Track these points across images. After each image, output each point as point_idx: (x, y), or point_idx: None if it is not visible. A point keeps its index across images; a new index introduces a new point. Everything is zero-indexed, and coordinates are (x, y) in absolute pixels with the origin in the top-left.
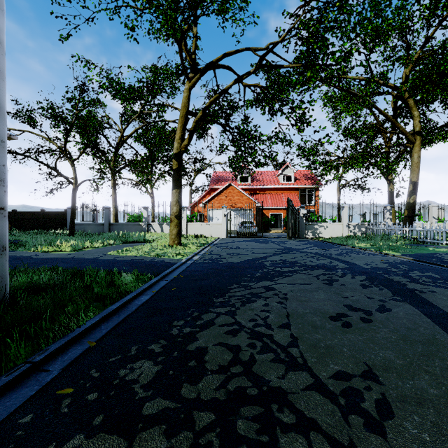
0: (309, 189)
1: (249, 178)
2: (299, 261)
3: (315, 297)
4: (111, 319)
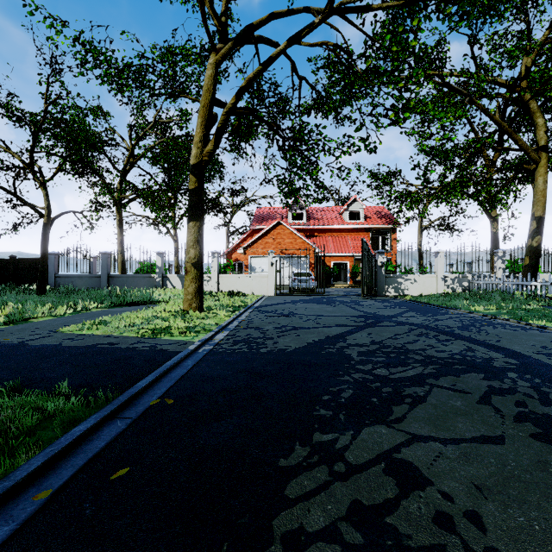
0: (384, 230)
1: (304, 216)
2: (409, 346)
3: None
4: None
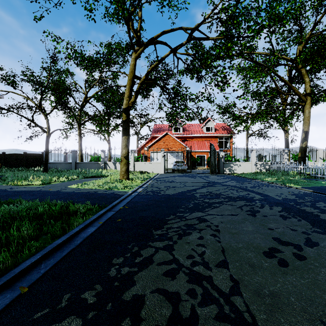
0: (225, 137)
1: (181, 129)
2: (222, 193)
3: (244, 229)
4: (54, 255)
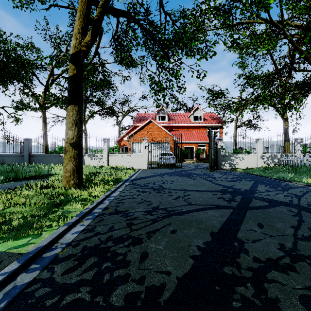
0: (215, 127)
1: (166, 118)
2: None
3: None
4: None
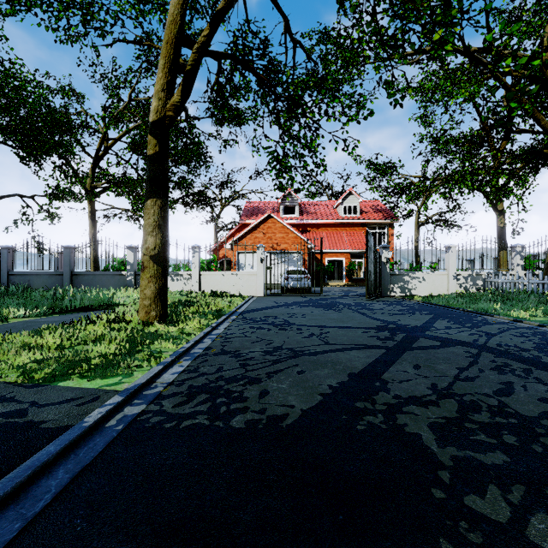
0: (380, 225)
1: (297, 210)
2: (514, 404)
3: None
4: None
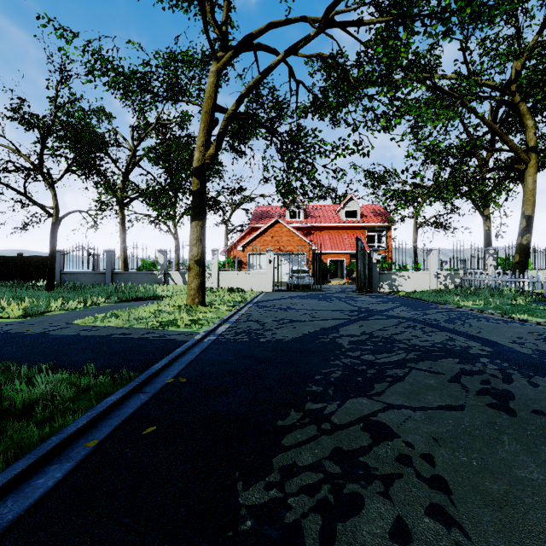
0: (379, 228)
1: (302, 214)
2: (396, 336)
3: (520, 478)
4: None
